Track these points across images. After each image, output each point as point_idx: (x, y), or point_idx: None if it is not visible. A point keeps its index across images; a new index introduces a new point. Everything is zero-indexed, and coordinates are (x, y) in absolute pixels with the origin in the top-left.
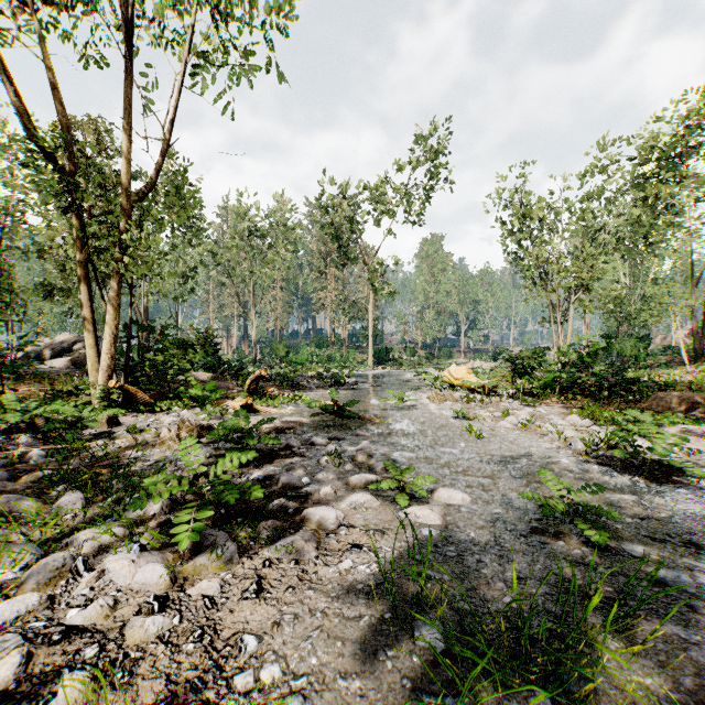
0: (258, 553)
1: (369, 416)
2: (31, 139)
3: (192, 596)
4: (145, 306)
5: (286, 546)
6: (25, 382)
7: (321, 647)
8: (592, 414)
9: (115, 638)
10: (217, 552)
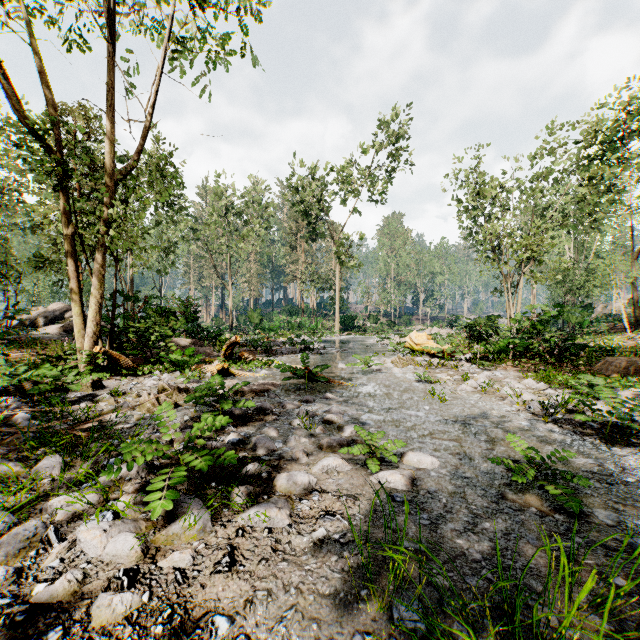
0: (231, 521)
1: (337, 380)
2: (21, 120)
3: (163, 569)
4: (131, 278)
5: (260, 516)
6: (19, 348)
7: (295, 629)
8: (546, 378)
9: (80, 618)
10: (190, 520)
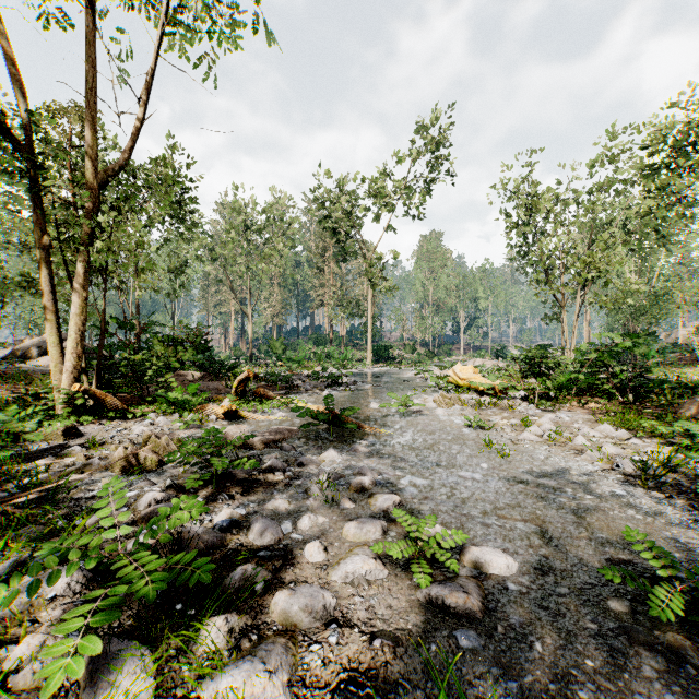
0: (190, 694)
1: (369, 425)
2: None
3: None
4: (136, 302)
5: None
6: None
7: None
8: (625, 423)
9: None
10: None
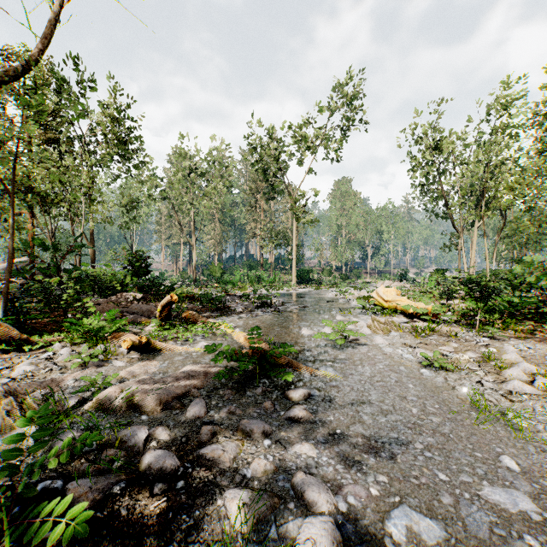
0: None
1: (304, 361)
2: None
3: None
4: (91, 232)
5: None
6: None
7: None
8: None
9: None
10: None
